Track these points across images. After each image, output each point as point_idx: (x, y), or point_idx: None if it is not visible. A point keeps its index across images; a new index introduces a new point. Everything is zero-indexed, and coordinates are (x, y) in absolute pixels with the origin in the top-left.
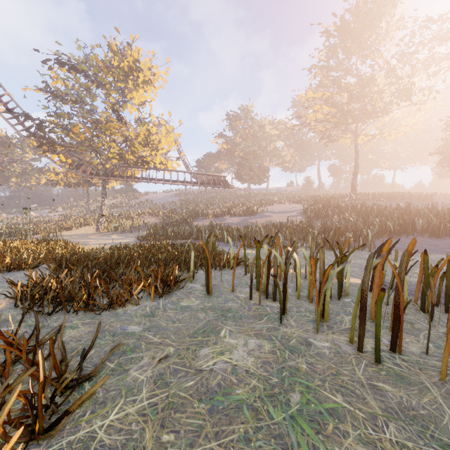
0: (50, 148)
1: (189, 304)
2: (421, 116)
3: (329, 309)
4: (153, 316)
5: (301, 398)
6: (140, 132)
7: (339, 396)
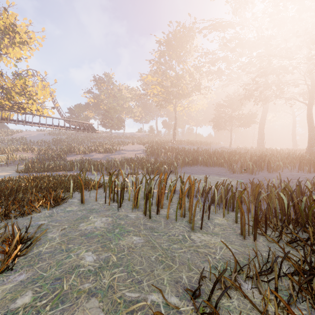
0: None
1: (72, 209)
2: (206, 100)
3: (141, 204)
4: (52, 216)
5: (119, 230)
6: (17, 83)
7: (132, 228)
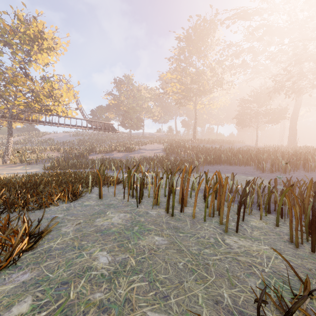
0: None
1: (89, 204)
2: (228, 96)
3: (162, 201)
4: (68, 210)
5: (138, 228)
6: (44, 87)
7: (153, 226)
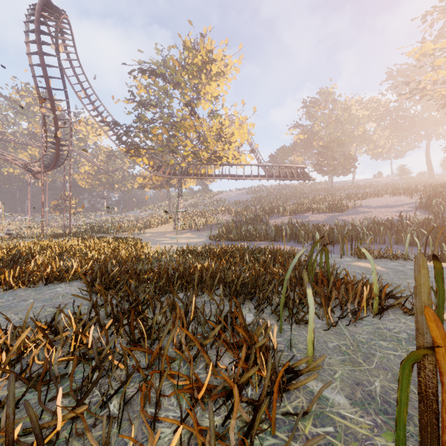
0: (137, 153)
1: None
2: None
3: None
4: None
5: None
6: (212, 126)
7: None
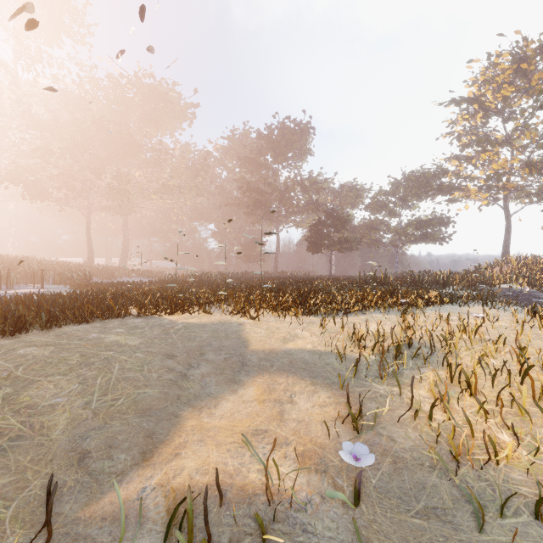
0: None
1: None
2: None
3: None
4: None
5: None
6: None
7: None
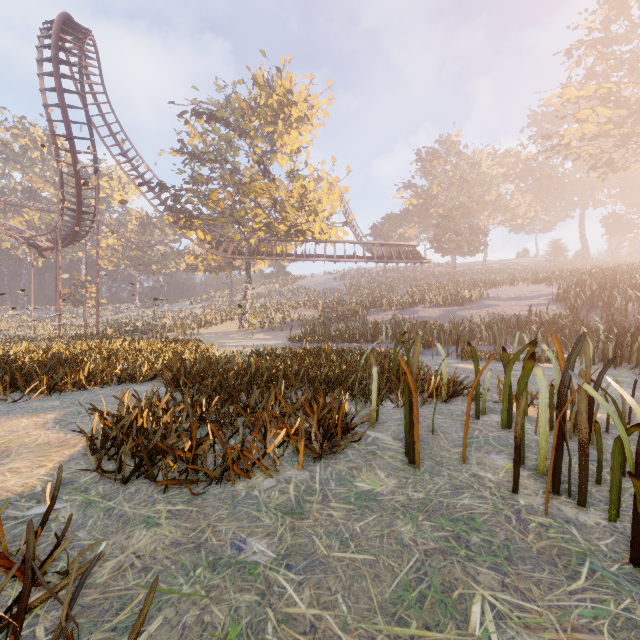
0: (188, 224)
1: (374, 488)
2: None
3: None
4: (300, 513)
5: None
6: (293, 190)
7: None
